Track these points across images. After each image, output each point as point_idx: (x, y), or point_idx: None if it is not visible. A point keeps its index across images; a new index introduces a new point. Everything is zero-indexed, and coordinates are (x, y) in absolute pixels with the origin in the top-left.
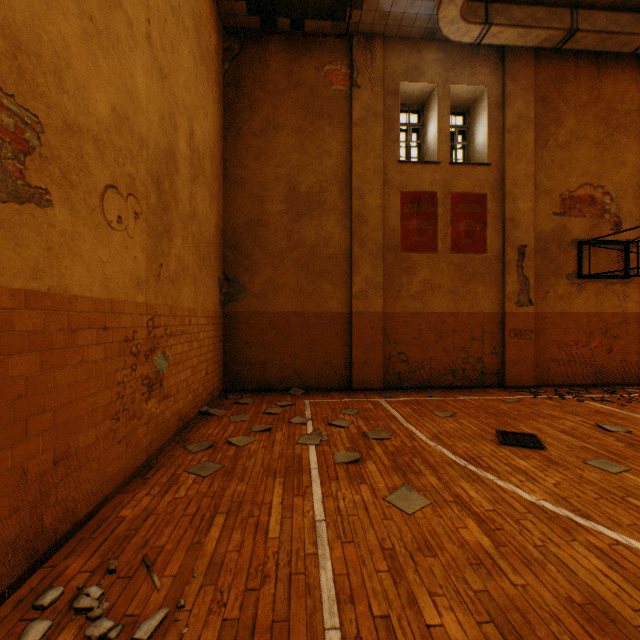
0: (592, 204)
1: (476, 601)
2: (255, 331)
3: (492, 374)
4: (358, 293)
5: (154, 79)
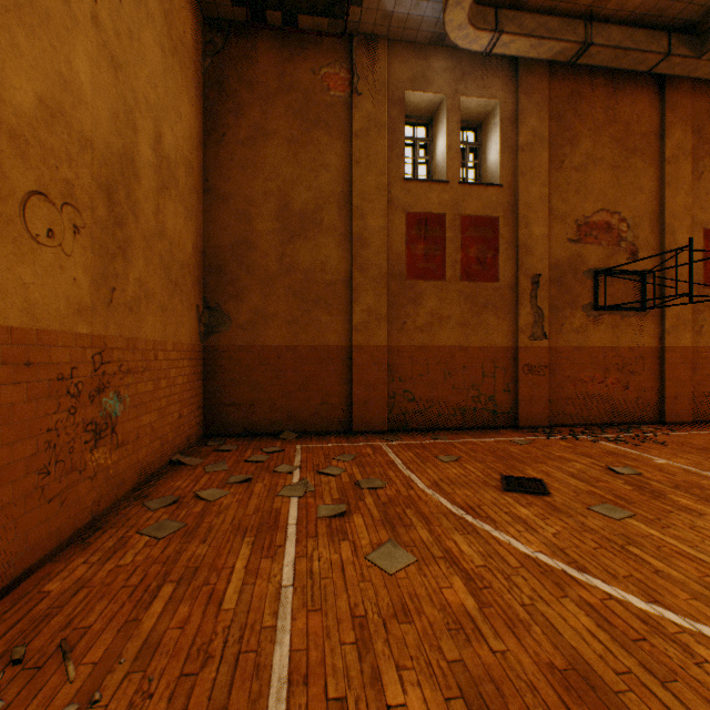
0: (608, 231)
1: (448, 673)
2: (241, 367)
3: (505, 413)
4: (359, 324)
5: (103, 69)
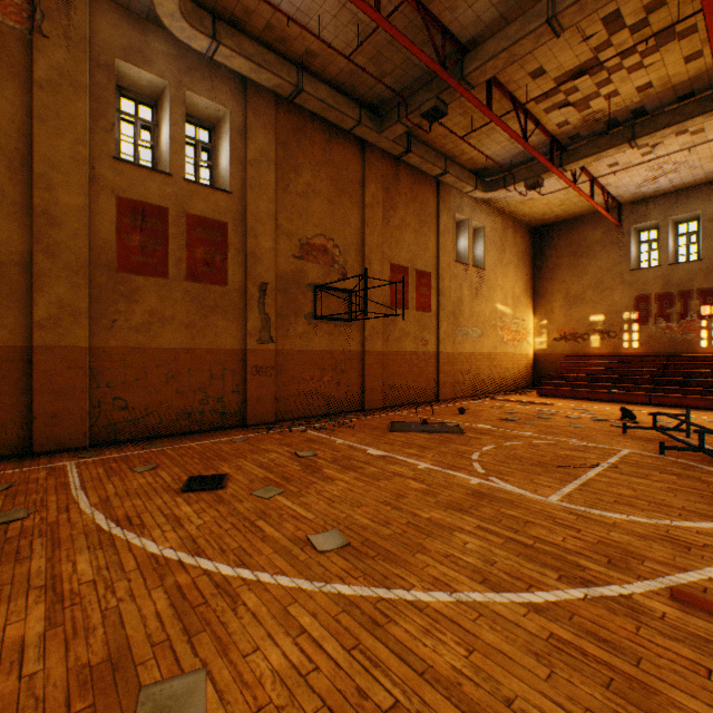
0: (326, 254)
1: None
2: None
3: (235, 414)
4: (45, 320)
5: None
